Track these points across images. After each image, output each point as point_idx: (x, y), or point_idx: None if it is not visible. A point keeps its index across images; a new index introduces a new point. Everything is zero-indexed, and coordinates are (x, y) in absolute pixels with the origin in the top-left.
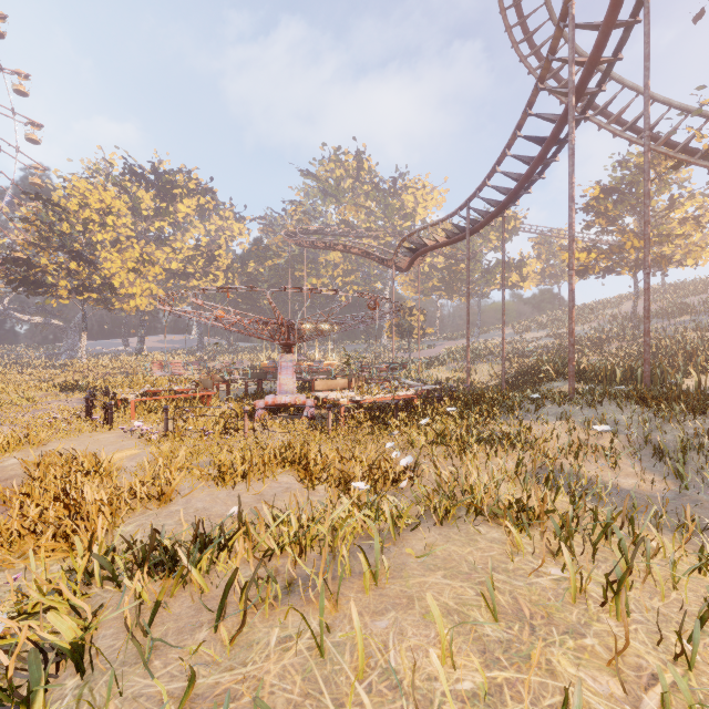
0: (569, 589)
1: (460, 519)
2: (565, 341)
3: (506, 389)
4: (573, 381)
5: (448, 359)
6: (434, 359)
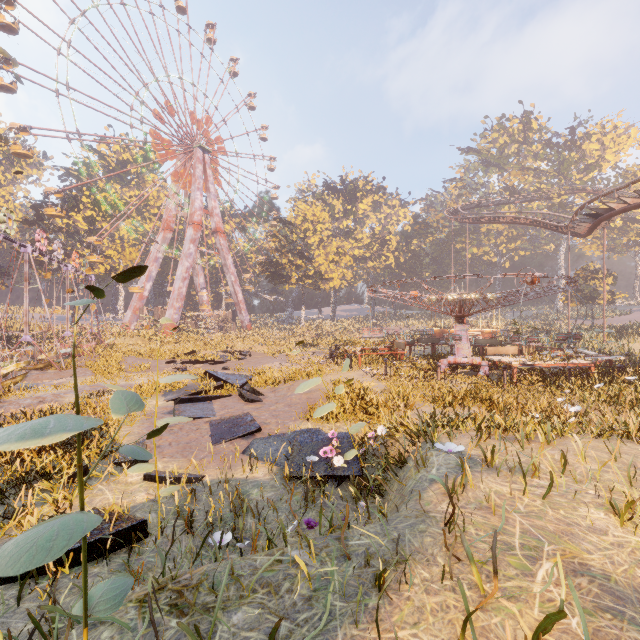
0: None
1: (613, 439)
2: None
3: None
4: None
5: None
6: (628, 328)
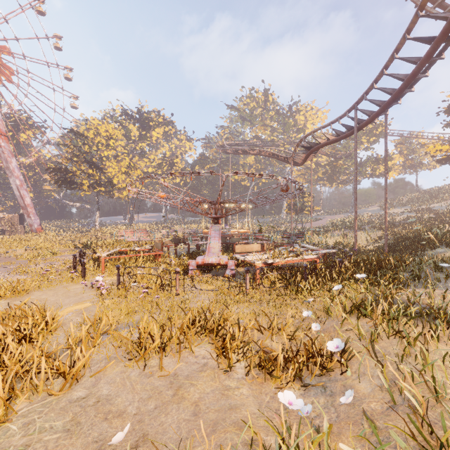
0: None
1: None
2: (427, 215)
3: (388, 252)
4: None
5: (331, 228)
6: (321, 228)
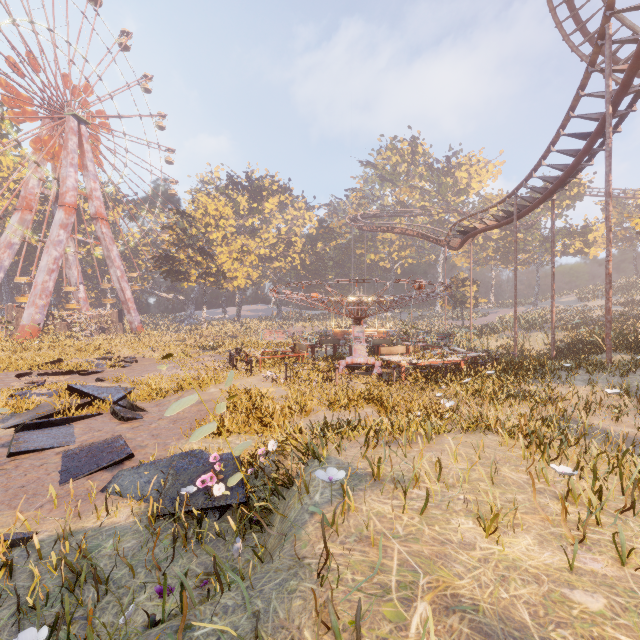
0: (526, 458)
1: (478, 432)
2: (636, 309)
3: (555, 357)
4: (609, 353)
5: (500, 327)
6: (487, 327)
